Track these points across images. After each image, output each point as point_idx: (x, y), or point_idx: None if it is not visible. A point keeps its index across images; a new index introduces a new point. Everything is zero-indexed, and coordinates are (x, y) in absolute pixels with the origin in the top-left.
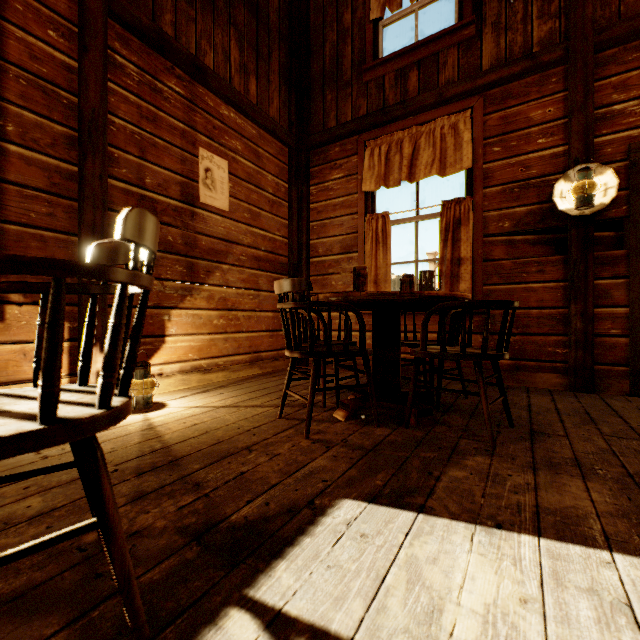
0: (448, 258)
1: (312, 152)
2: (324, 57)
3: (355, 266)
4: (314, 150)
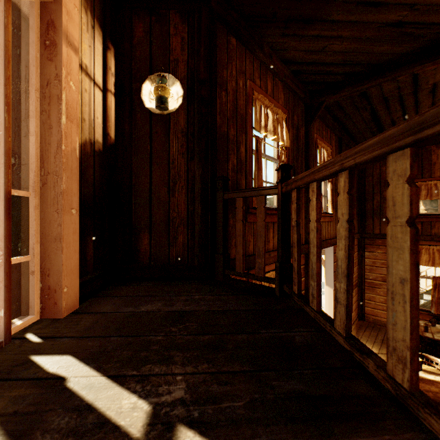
0: (436, 297)
1: (366, 239)
2: (373, 204)
3: (424, 324)
4: (367, 238)
